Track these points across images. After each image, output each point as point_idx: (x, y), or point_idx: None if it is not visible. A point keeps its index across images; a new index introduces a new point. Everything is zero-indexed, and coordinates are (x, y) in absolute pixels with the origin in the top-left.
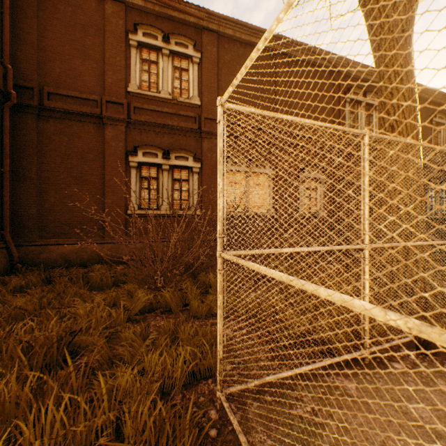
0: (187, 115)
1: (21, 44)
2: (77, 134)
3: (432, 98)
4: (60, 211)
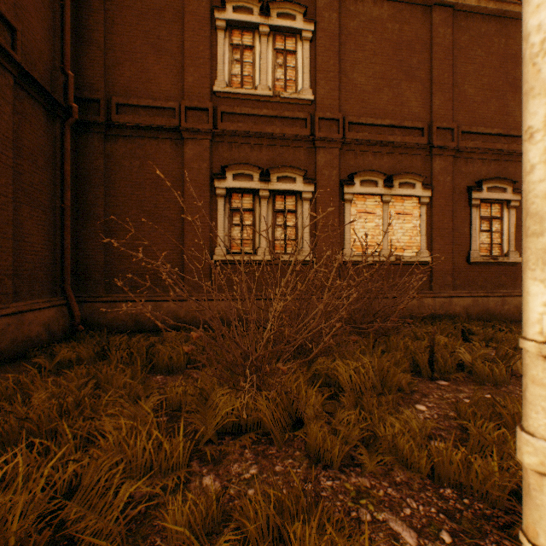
0: (294, 116)
1: (87, 46)
2: (150, 155)
3: None
4: (130, 257)
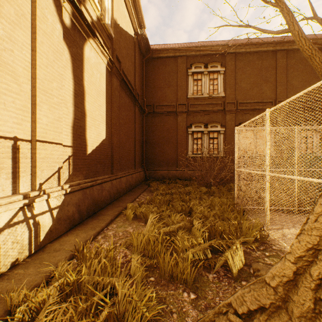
0: (217, 103)
1: (147, 88)
2: (166, 121)
3: None
4: (160, 156)
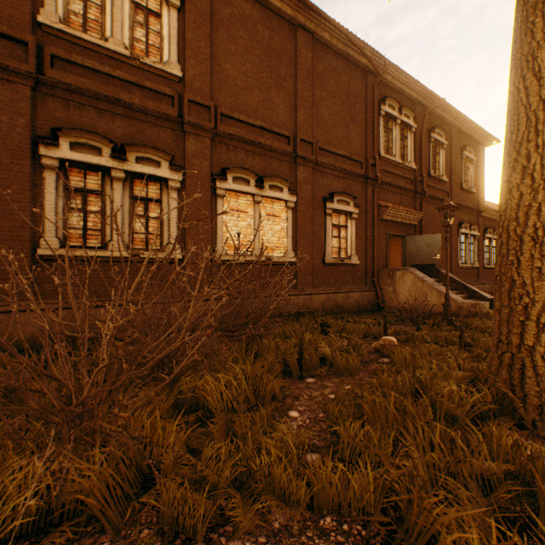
0: (159, 90)
1: None
2: None
3: (463, 128)
4: None
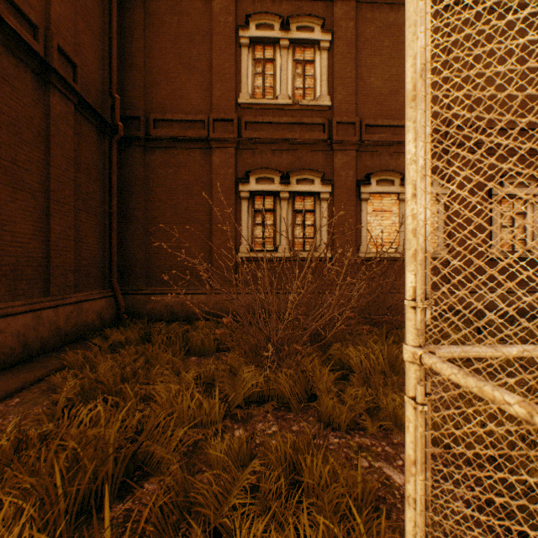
0: (313, 122)
1: (129, 70)
2: (182, 164)
3: None
4: (165, 255)
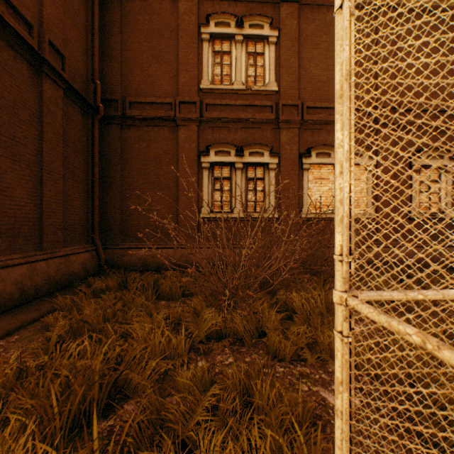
0: (263, 104)
1: (108, 61)
2: (153, 139)
3: None
4: (139, 216)
